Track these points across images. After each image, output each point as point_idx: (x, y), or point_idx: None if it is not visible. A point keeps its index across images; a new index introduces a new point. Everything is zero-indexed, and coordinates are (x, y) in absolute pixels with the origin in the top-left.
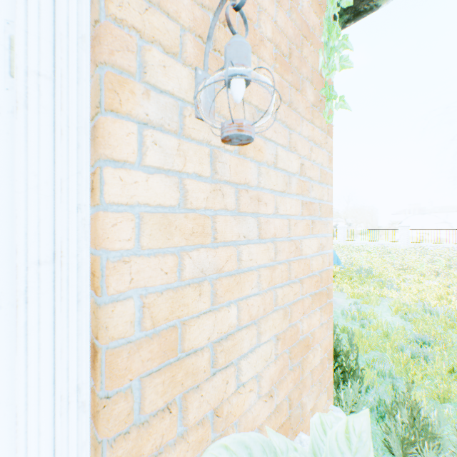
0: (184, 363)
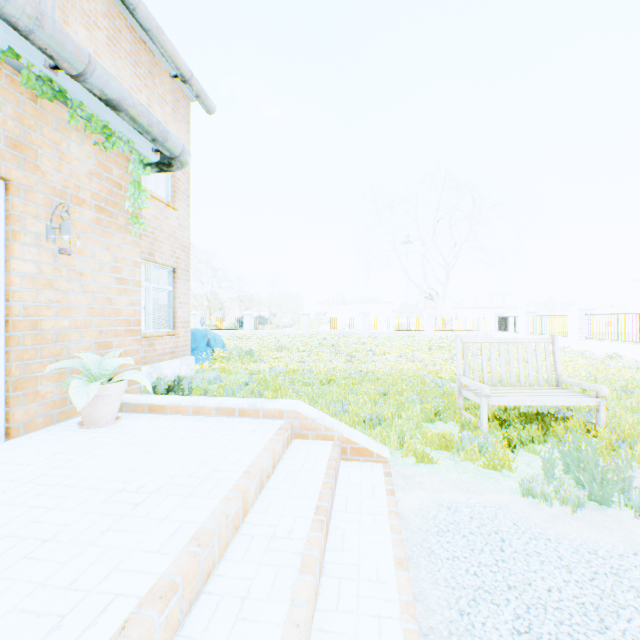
0: (42, 334)
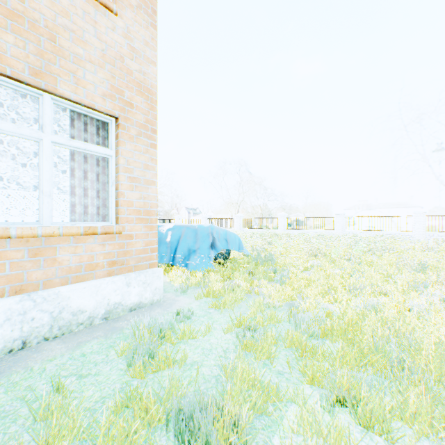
0: None
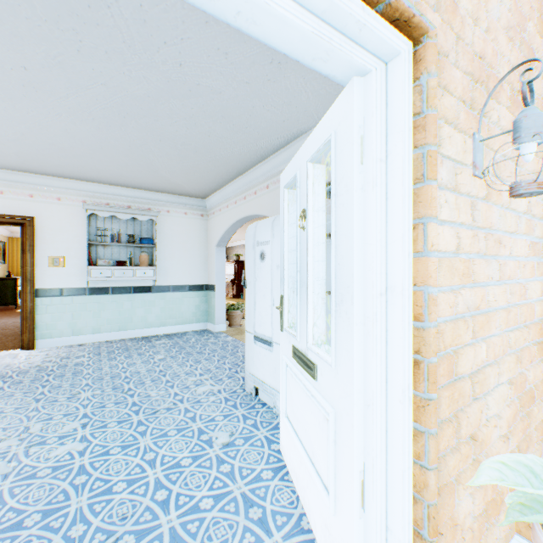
0: (457, 385)
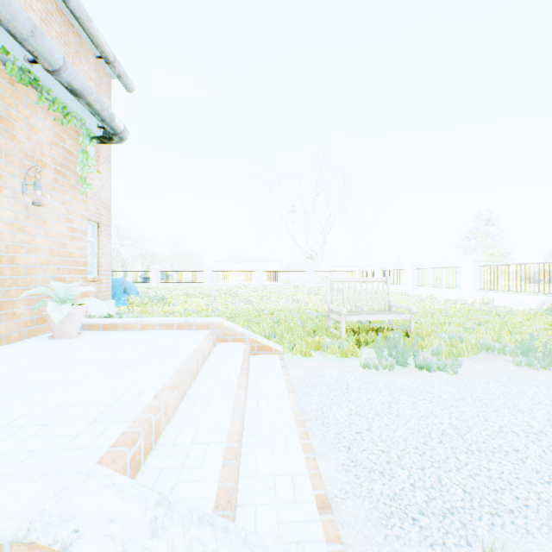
0: (18, 267)
